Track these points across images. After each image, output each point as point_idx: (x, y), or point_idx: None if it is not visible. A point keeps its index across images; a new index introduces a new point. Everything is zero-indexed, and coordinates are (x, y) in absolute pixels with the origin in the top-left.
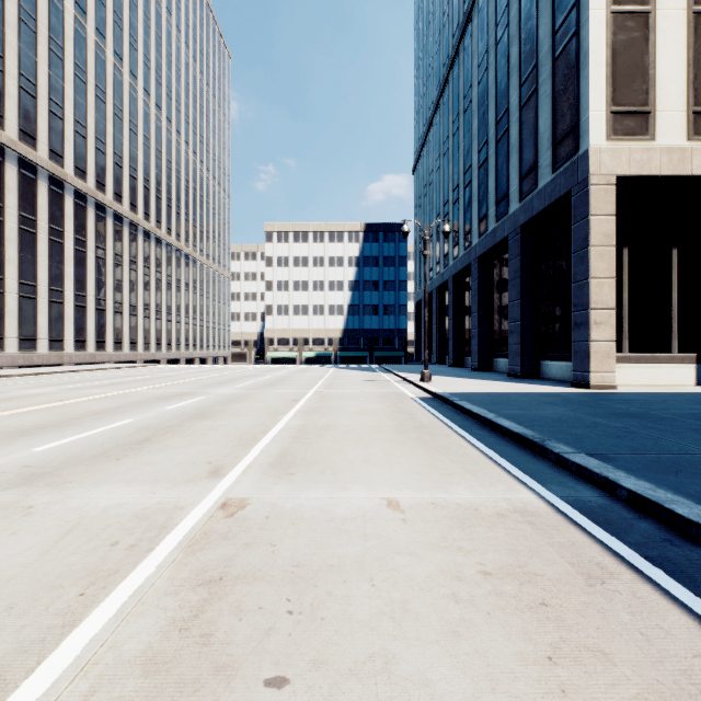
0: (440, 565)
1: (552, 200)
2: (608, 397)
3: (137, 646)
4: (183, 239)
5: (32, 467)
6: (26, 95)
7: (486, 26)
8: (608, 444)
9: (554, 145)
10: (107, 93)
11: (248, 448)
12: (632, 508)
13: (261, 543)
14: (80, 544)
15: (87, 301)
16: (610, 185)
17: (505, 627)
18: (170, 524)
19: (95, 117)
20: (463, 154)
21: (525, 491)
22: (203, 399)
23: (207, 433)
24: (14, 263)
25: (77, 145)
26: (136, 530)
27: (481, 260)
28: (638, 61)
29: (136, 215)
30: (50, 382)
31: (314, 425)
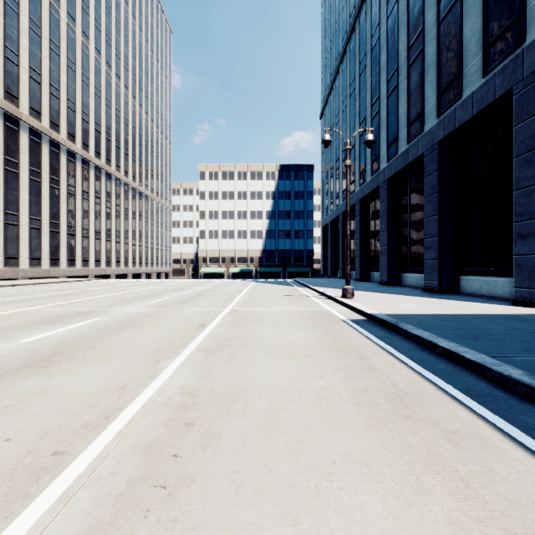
0: None
1: (483, 106)
2: None
3: None
4: (130, 175)
5: None
6: None
7: None
8: None
9: (486, 46)
10: (61, 48)
11: None
12: None
13: None
14: None
15: (41, 224)
16: None
17: None
18: None
19: (50, 67)
20: (371, 89)
21: None
22: (92, 322)
23: None
24: None
25: (32, 89)
26: None
27: (390, 182)
28: None
29: (88, 153)
30: None
31: (210, 391)
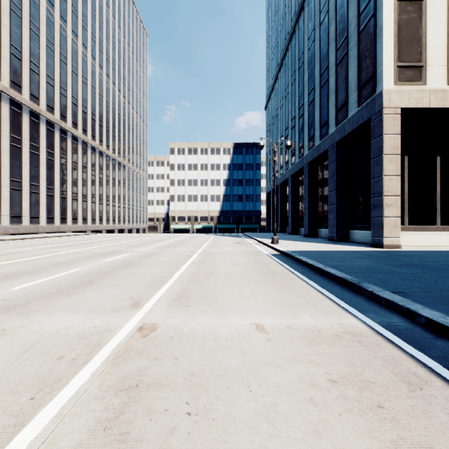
0: (298, 375)
1: (358, 125)
2: (396, 253)
3: (70, 443)
4: (117, 152)
5: (9, 300)
6: (15, 58)
7: (313, 13)
8: (404, 285)
9: (359, 88)
10: (68, 58)
11: (158, 287)
12: (429, 331)
13: (166, 357)
14: (35, 358)
15: (54, 192)
16: (397, 114)
17: (354, 426)
18: (102, 342)
19: (60, 73)
20: (298, 97)
21: (351, 318)
22: (128, 255)
23: (130, 277)
24: (7, 167)
25: (48, 91)
26: (77, 347)
27: (310, 165)
28: (415, 33)
29: (86, 136)
30: (29, 244)
31: (203, 272)
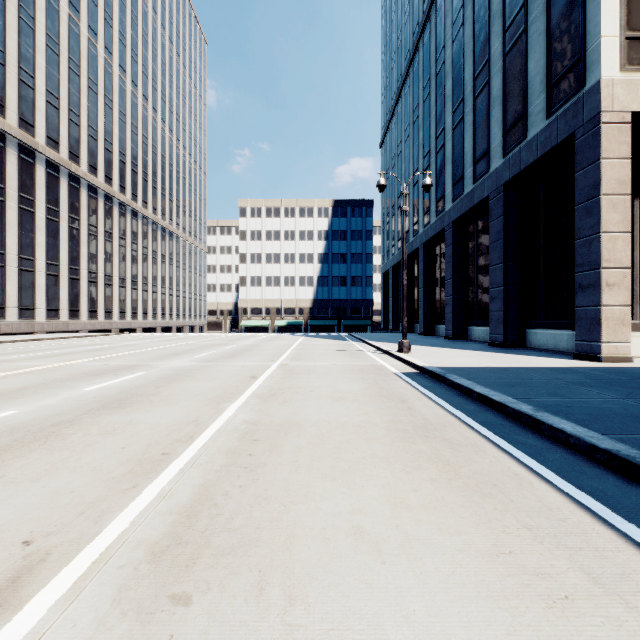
0: None
1: (547, 149)
2: (639, 373)
3: None
4: (159, 212)
5: None
6: None
7: None
8: None
9: (550, 86)
10: (81, 66)
11: (138, 485)
12: None
13: None
14: None
15: (59, 270)
16: (625, 123)
17: None
18: None
19: (69, 89)
20: (435, 119)
21: None
22: (142, 375)
23: (98, 440)
24: None
25: (49, 115)
26: None
27: (455, 224)
28: None
29: (111, 187)
30: None
31: (269, 422)
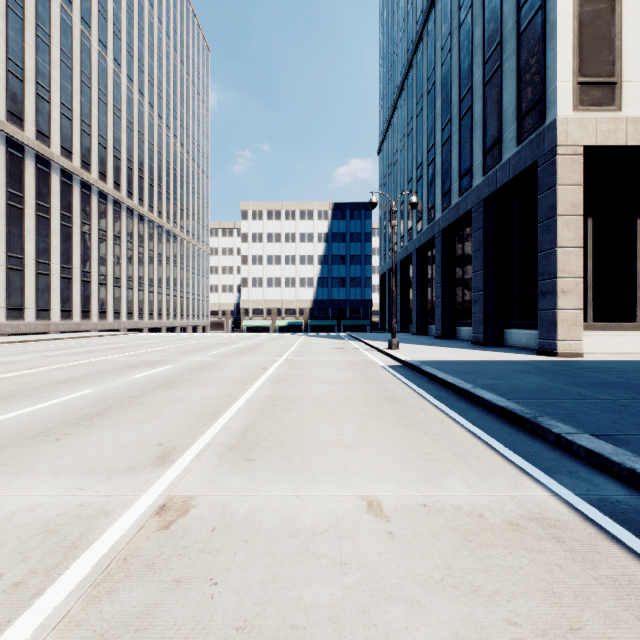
0: (454, 627)
1: (517, 172)
2: (579, 365)
3: None
4: (164, 216)
5: None
6: (14, 79)
7: (450, 10)
8: (609, 421)
9: (519, 118)
10: (92, 79)
11: (207, 424)
12: None
13: (197, 579)
14: None
15: (72, 273)
16: (577, 155)
17: None
18: (83, 541)
19: (81, 101)
20: (427, 134)
21: (532, 485)
22: (172, 367)
23: (167, 405)
24: (2, 237)
25: (63, 126)
26: (34, 553)
27: (444, 233)
28: (604, 33)
29: (120, 193)
30: (29, 350)
31: (282, 396)
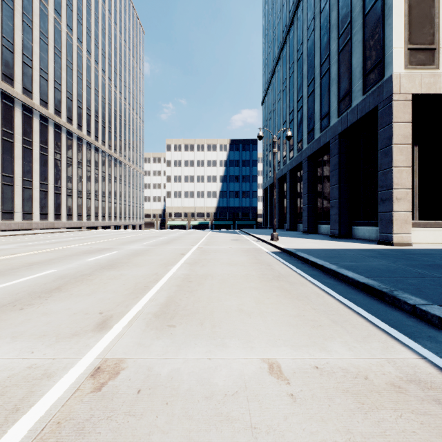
0: None
1: (363, 114)
2: (410, 251)
3: None
4: (113, 148)
5: None
6: (7, 51)
7: (313, 1)
8: None
9: (364, 75)
10: (62, 52)
11: (138, 297)
12: None
13: None
14: None
15: (48, 188)
16: (407, 101)
17: None
18: (24, 403)
19: (54, 67)
20: (297, 89)
21: (402, 349)
22: (116, 253)
23: (109, 281)
24: None
25: (41, 85)
26: None
27: (309, 159)
28: (427, 13)
29: (81, 132)
30: (15, 241)
31: (196, 274)
